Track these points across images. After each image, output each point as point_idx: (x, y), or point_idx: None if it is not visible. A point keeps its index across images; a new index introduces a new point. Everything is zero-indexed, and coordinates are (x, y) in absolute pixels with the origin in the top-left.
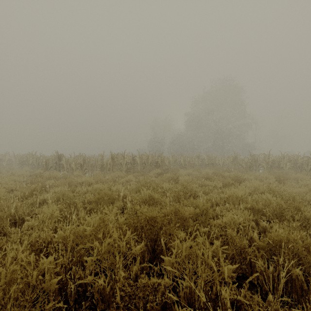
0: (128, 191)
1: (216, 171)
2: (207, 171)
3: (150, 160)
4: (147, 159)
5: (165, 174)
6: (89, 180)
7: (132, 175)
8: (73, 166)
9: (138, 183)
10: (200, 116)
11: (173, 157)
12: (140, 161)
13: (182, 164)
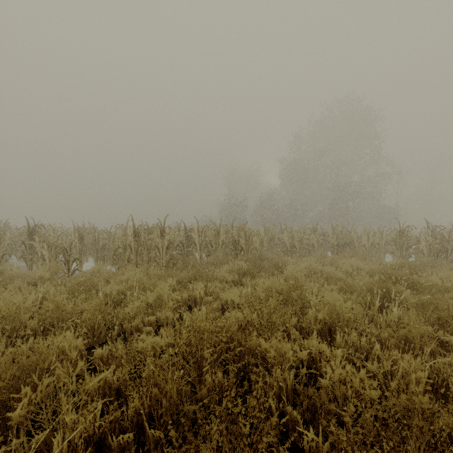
0: (123, 382)
1: (392, 270)
2: (352, 265)
3: (222, 237)
4: (215, 235)
5: (258, 274)
6: (14, 314)
7: (174, 279)
8: (45, 254)
9: (188, 303)
10: (307, 161)
11: (267, 231)
12: (200, 240)
13: (286, 245)
